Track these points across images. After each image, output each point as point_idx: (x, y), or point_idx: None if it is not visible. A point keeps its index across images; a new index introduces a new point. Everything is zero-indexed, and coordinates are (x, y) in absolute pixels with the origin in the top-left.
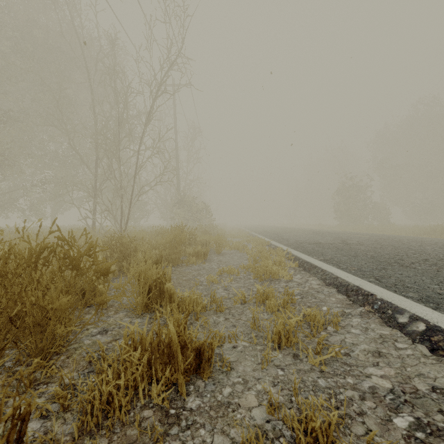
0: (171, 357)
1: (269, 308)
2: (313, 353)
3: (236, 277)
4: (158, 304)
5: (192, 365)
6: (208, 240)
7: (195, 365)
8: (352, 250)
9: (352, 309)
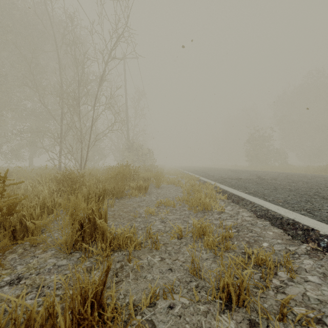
0: None
1: (207, 244)
2: (275, 318)
3: (173, 208)
4: (90, 241)
5: None
6: (149, 176)
7: None
8: (269, 184)
9: (295, 246)
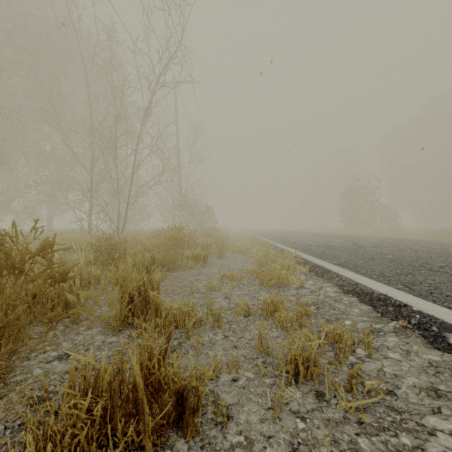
0: (138, 405)
1: (279, 322)
2: (344, 390)
3: (239, 283)
4: (141, 317)
5: (171, 416)
6: (209, 242)
7: (175, 414)
8: (367, 252)
9: (382, 324)
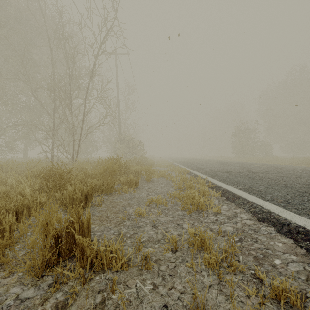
0: None
1: (208, 262)
2: None
3: (164, 207)
4: (66, 260)
5: None
6: (140, 169)
7: None
8: (262, 178)
9: None
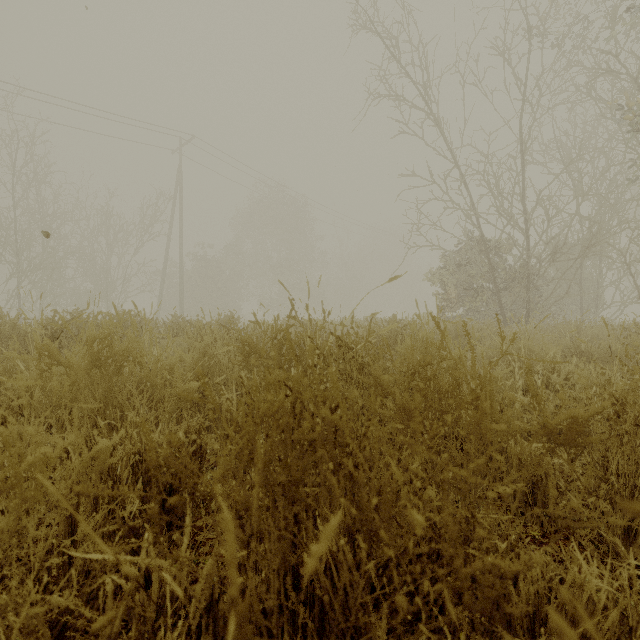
0: None
1: None
2: None
3: None
4: None
5: None
6: None
7: None
8: None
9: None
